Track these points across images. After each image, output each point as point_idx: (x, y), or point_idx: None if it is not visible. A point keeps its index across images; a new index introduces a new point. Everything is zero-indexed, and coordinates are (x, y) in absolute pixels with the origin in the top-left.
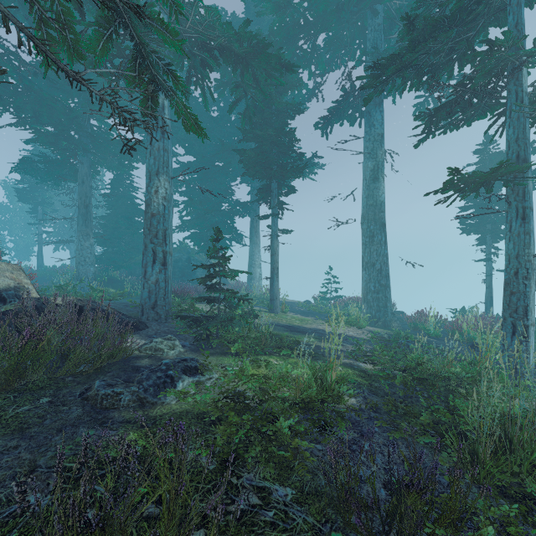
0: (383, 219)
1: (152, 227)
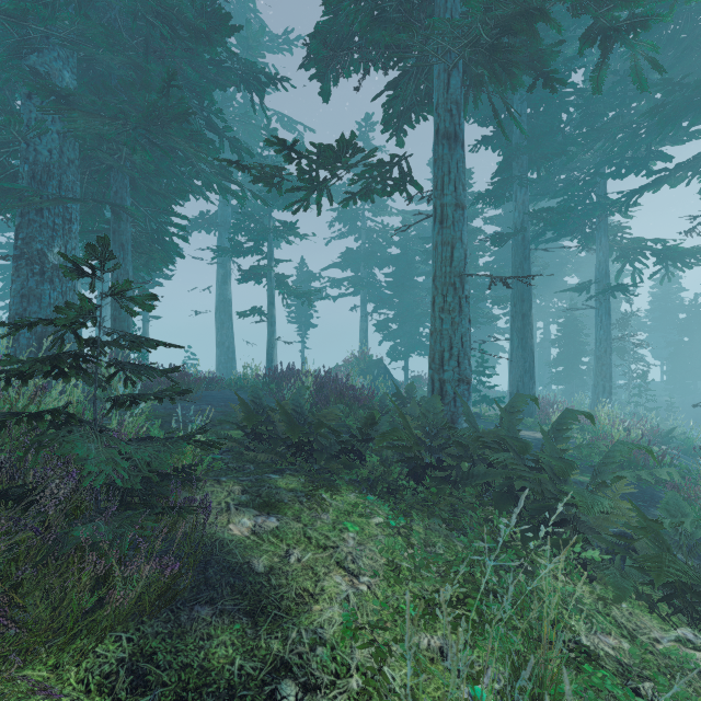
0: (231, 311)
1: None
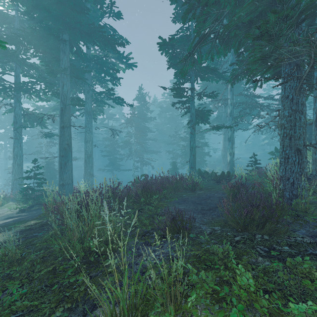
0: None
1: None
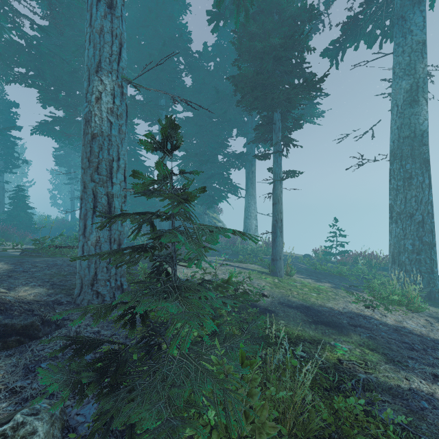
0: (425, 154)
1: (91, 155)
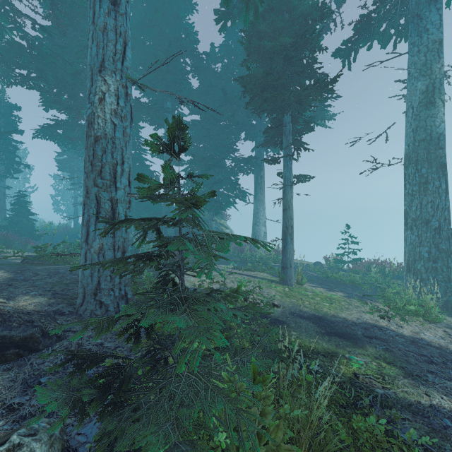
0: (442, 157)
1: (94, 158)
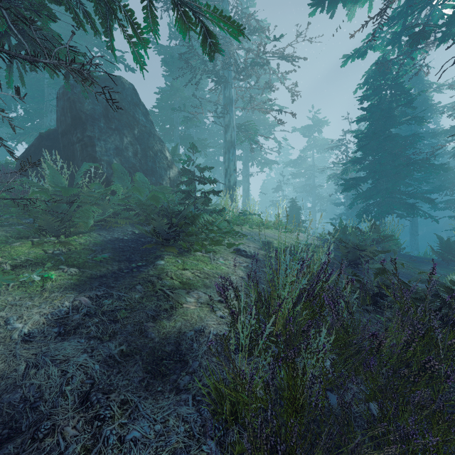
0: None
1: None
